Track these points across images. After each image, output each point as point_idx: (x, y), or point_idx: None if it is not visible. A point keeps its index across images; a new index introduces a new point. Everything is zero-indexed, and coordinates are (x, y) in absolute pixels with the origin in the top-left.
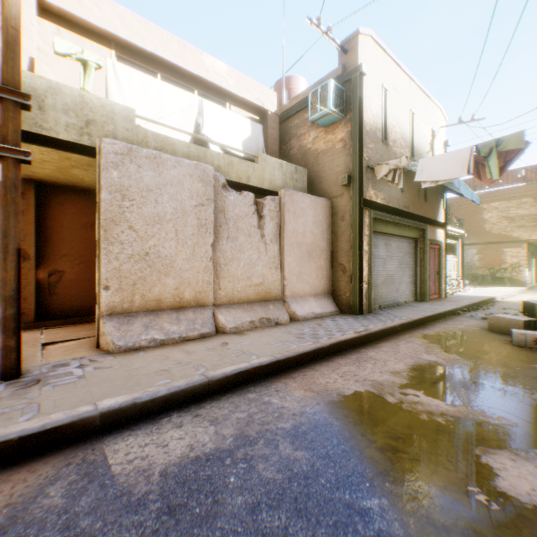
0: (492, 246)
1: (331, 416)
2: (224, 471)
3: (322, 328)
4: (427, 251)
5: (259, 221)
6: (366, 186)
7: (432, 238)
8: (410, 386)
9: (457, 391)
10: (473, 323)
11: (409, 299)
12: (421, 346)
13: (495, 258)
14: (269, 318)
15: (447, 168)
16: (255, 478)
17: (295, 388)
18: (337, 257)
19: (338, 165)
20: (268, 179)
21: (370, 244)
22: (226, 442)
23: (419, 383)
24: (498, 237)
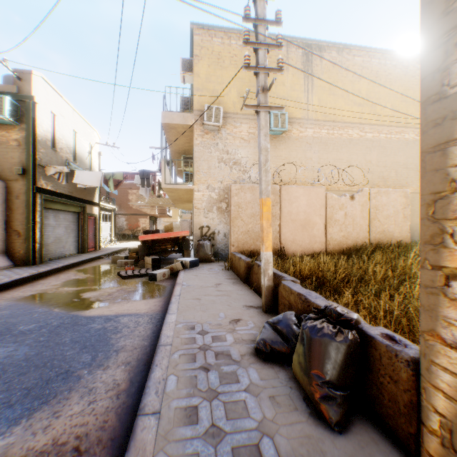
0: (134, 216)
1: (19, 302)
2: None
3: (3, 275)
4: (87, 221)
5: None
6: (39, 178)
7: (91, 212)
8: (62, 287)
9: (83, 284)
10: (108, 261)
11: (74, 252)
12: (74, 274)
13: (135, 223)
14: None
15: (92, 180)
16: None
17: None
18: (13, 225)
19: (14, 157)
20: None
21: (43, 217)
22: None
23: (67, 285)
24: (137, 211)
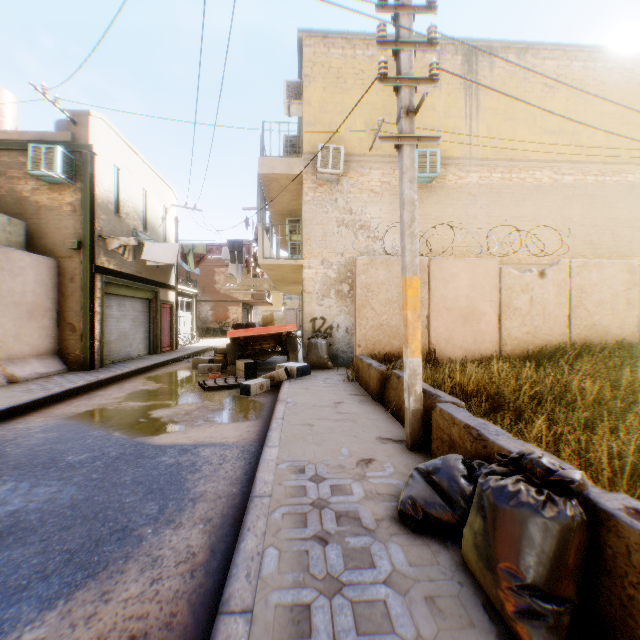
0: (222, 304)
1: (70, 421)
2: (2, 449)
3: (53, 383)
4: (160, 310)
5: None
6: (99, 253)
7: (165, 299)
8: (126, 401)
9: (153, 397)
10: (187, 365)
11: (143, 352)
12: (142, 383)
13: (224, 314)
14: None
15: (165, 255)
16: (27, 445)
17: (37, 419)
18: (67, 316)
19: (68, 227)
20: None
21: (103, 306)
22: None
23: (132, 399)
24: (226, 296)
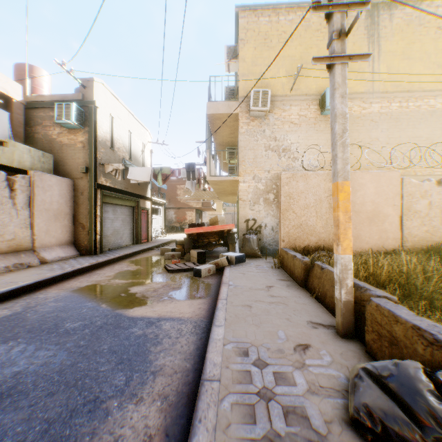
0: (182, 210)
1: (74, 293)
2: (24, 315)
3: (68, 264)
4: (140, 214)
5: (12, 193)
6: (99, 175)
7: (143, 206)
8: (114, 279)
9: (132, 276)
10: (157, 252)
11: (129, 243)
12: (126, 265)
13: (183, 216)
14: (23, 263)
15: (143, 175)
16: (41, 312)
17: (53, 290)
18: (79, 218)
19: (79, 158)
20: (18, 160)
21: (102, 211)
22: (20, 310)
23: (118, 277)
24: (184, 205)
